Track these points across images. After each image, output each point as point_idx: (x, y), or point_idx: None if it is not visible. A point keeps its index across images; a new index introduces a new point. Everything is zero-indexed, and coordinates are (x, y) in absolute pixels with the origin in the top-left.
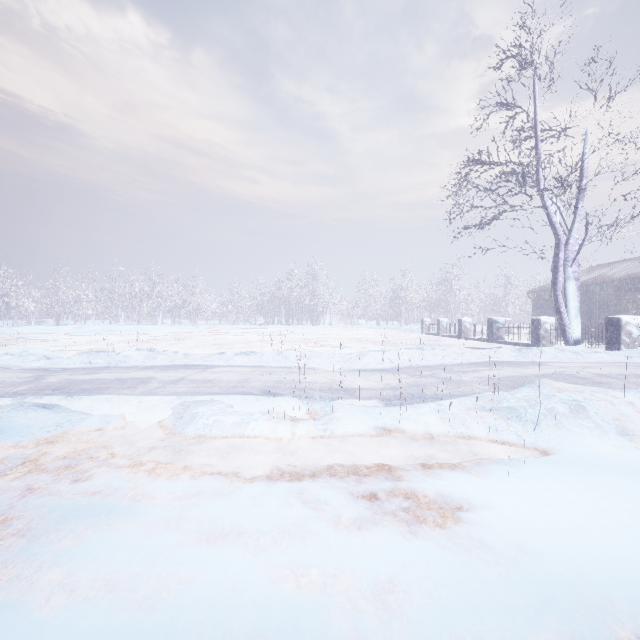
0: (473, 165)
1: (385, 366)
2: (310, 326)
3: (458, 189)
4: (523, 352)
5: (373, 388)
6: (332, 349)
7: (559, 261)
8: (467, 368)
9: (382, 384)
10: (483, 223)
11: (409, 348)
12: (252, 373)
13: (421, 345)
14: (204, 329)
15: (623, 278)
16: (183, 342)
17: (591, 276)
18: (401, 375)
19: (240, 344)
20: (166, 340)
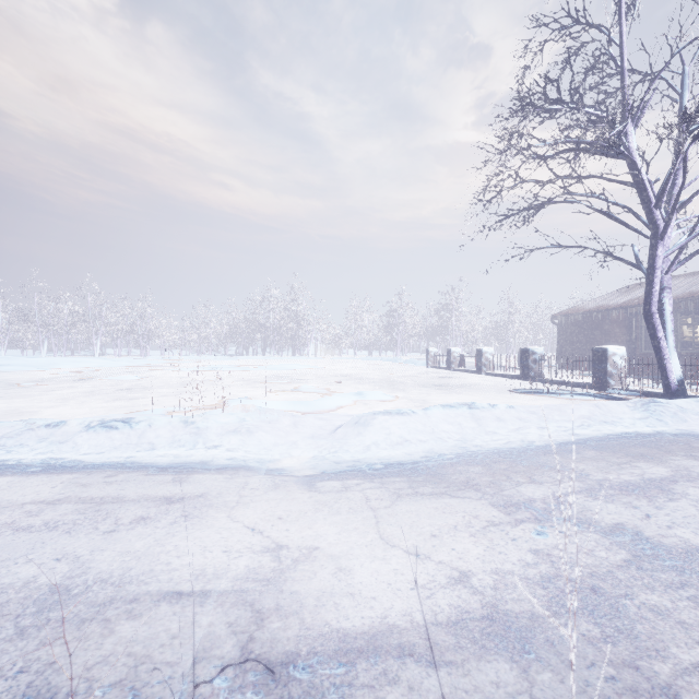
0: (529, 108)
1: (411, 452)
2: (290, 357)
3: (506, 145)
4: (653, 410)
5: (423, 630)
6: (309, 396)
7: (657, 260)
8: (615, 468)
9: (444, 579)
10: (534, 206)
11: (449, 405)
12: (27, 520)
13: (438, 386)
14: (148, 362)
15: (683, 297)
16: (87, 383)
17: (633, 296)
18: (474, 505)
19: (170, 387)
20: (67, 380)
